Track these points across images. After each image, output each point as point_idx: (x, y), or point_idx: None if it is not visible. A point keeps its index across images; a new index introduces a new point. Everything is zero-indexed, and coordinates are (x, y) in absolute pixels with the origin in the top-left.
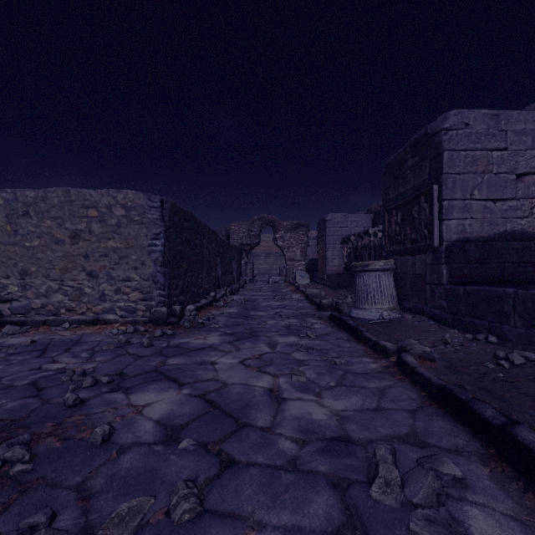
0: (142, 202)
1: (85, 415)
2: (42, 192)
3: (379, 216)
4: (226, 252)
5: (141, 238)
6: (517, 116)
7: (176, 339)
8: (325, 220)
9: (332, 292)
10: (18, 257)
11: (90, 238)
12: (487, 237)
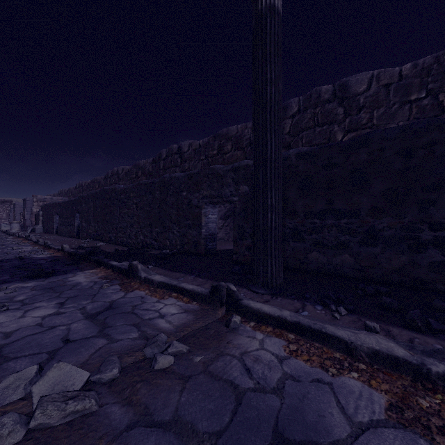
0: None
1: None
2: None
3: None
4: None
5: None
6: None
7: None
8: (15, 204)
9: None
10: None
11: None
12: None
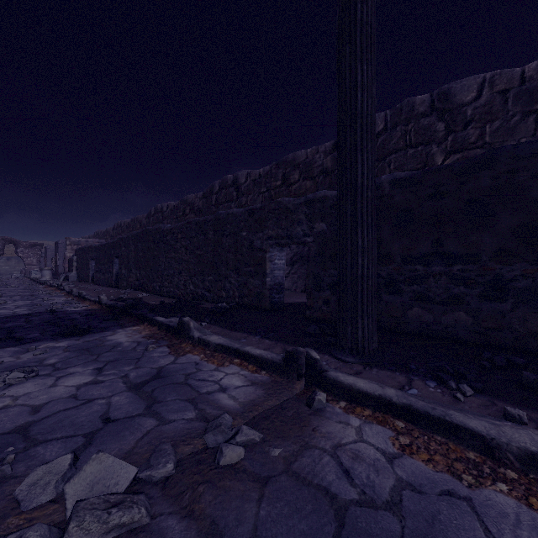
0: None
1: None
2: None
3: None
4: None
5: None
6: None
7: None
8: (47, 248)
9: None
10: None
11: None
12: None
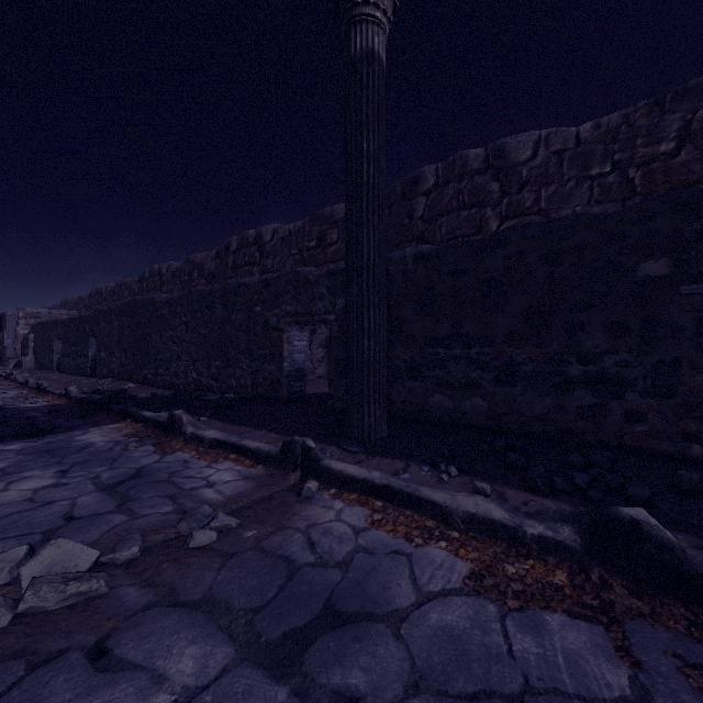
0: None
1: None
2: None
3: None
4: None
5: None
6: None
7: None
8: None
9: None
10: None
11: None
12: None
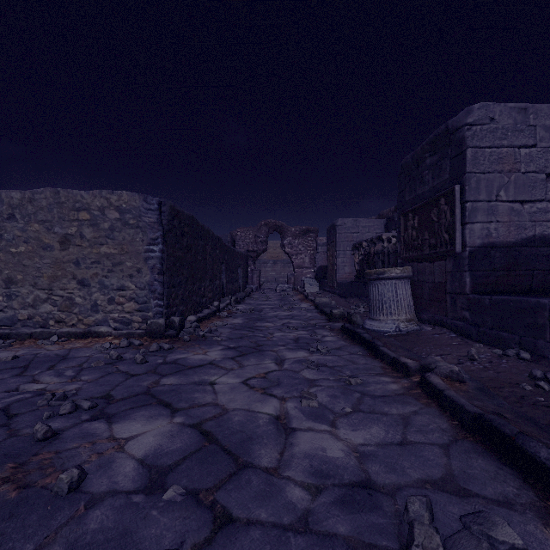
0: (138, 204)
1: (55, 453)
2: (29, 193)
3: (392, 221)
4: (232, 258)
5: (137, 243)
6: (547, 110)
7: (174, 355)
8: (335, 225)
9: (343, 301)
10: (3, 264)
11: (81, 243)
12: (514, 242)
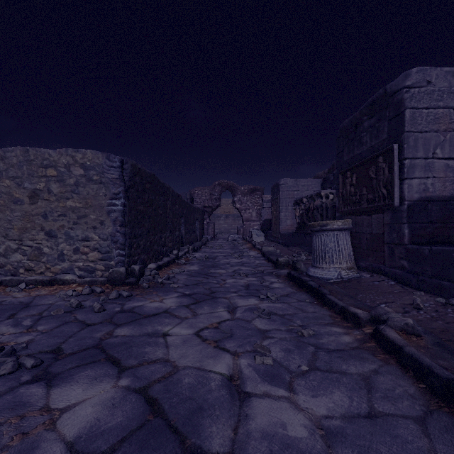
0: (101, 162)
1: None
2: (0, 152)
3: (328, 180)
4: (190, 213)
5: (100, 198)
6: None
7: (131, 302)
8: (279, 184)
9: (285, 249)
10: None
11: (49, 198)
12: (450, 197)
